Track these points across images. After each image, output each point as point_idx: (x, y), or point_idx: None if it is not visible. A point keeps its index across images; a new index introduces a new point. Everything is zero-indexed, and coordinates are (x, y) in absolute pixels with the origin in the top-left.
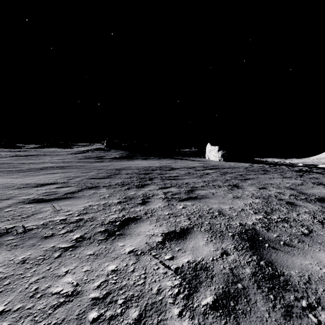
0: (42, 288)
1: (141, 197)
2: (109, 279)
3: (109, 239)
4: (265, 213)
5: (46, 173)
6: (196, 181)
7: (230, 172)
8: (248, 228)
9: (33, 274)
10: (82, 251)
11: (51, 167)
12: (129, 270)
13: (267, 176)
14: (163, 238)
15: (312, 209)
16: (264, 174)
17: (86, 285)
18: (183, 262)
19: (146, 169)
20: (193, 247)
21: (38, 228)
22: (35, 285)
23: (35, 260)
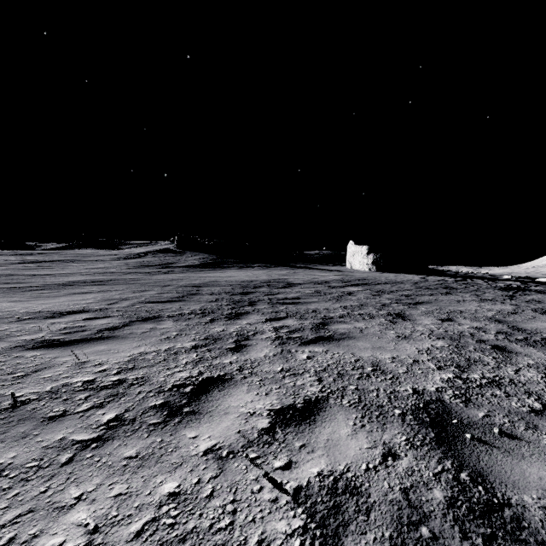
0: (23, 537)
1: (234, 337)
2: (163, 514)
3: (170, 424)
4: (458, 367)
5: (72, 292)
6: (330, 307)
7: (388, 290)
8: (428, 398)
9: (11, 503)
10: (114, 450)
11: (81, 282)
12: (203, 495)
13: (452, 298)
14: (272, 421)
15: (540, 360)
16: (448, 294)
17: (113, 529)
18: (310, 474)
19: (244, 285)
20: (328, 441)
21: (41, 399)
22: (11, 529)
23: (22, 470)
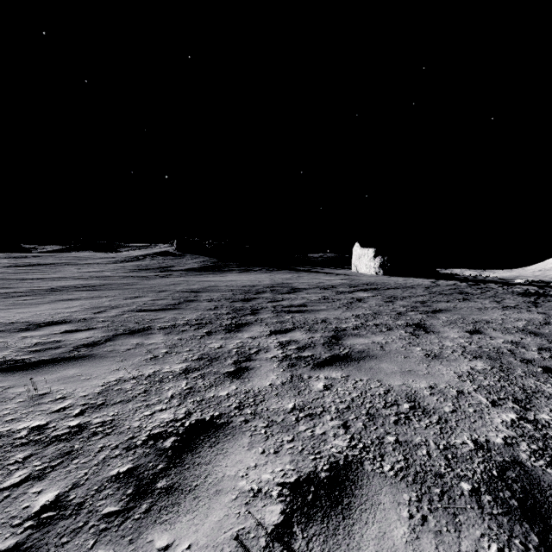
0: None
1: (233, 357)
2: None
3: (133, 515)
4: (516, 402)
5: (58, 299)
6: (341, 316)
7: (400, 296)
8: (500, 459)
9: None
10: None
11: (71, 287)
12: None
13: (472, 305)
14: (286, 508)
15: None
16: (465, 300)
17: None
18: None
19: (246, 290)
20: None
21: None
22: None
23: None
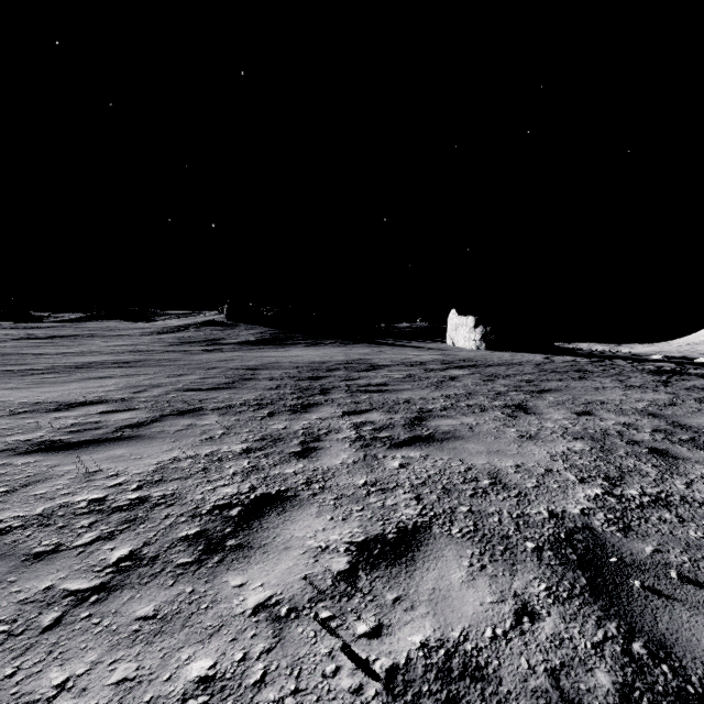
0: None
1: (300, 437)
2: None
3: (207, 564)
4: (607, 479)
5: (87, 377)
6: (428, 396)
7: (503, 374)
8: (572, 525)
9: None
10: (123, 605)
11: (100, 363)
12: (250, 680)
13: (588, 384)
14: (353, 559)
15: None
16: (582, 379)
17: None
18: (410, 646)
19: (315, 367)
20: (434, 591)
21: (26, 526)
22: None
23: None
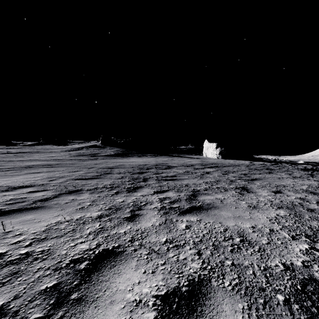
0: None
1: (130, 207)
2: None
3: None
4: (307, 237)
5: (29, 172)
6: (197, 182)
7: (232, 171)
8: (302, 277)
9: None
10: None
11: (37, 165)
12: None
13: (274, 176)
14: (158, 315)
15: None
16: (270, 173)
17: None
18: None
19: (141, 167)
20: None
21: None
22: None
23: None
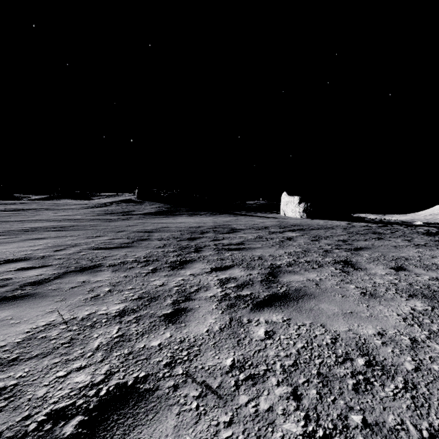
0: None
1: (173, 296)
2: None
3: None
4: None
5: (28, 238)
6: (275, 253)
7: (324, 236)
8: None
9: None
10: None
11: (43, 227)
12: None
13: (387, 243)
14: None
15: None
16: (380, 239)
17: None
18: None
19: (192, 231)
20: None
21: None
22: None
23: None
